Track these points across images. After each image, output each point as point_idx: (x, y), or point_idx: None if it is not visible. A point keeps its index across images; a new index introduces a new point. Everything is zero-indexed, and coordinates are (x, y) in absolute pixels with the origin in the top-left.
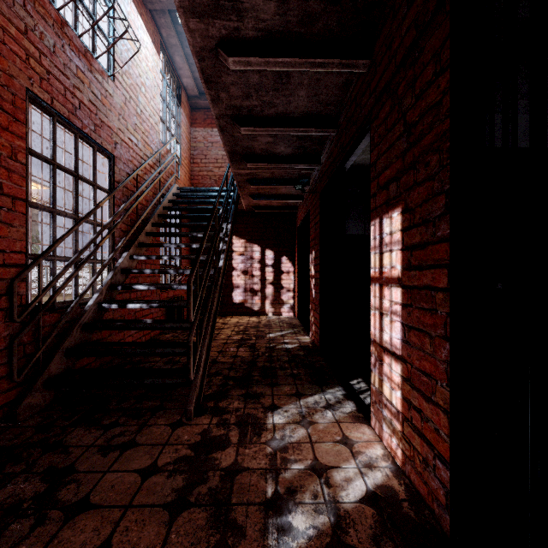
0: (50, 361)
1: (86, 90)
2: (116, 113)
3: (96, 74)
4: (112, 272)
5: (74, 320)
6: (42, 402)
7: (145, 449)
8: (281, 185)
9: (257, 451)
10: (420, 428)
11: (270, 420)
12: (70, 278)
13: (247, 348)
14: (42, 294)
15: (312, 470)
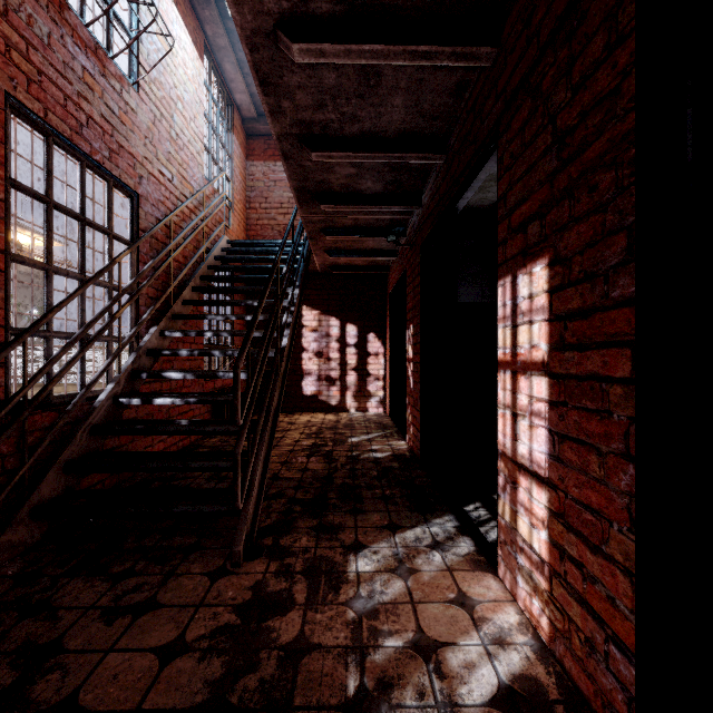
0: (40, 480)
1: (98, 101)
2: (142, 136)
3: (111, 79)
4: (134, 354)
5: (78, 421)
6: (28, 539)
7: (170, 612)
8: (367, 236)
9: (333, 617)
10: (581, 591)
11: (352, 567)
12: (72, 363)
13: (321, 458)
14: (28, 386)
15: (416, 649)
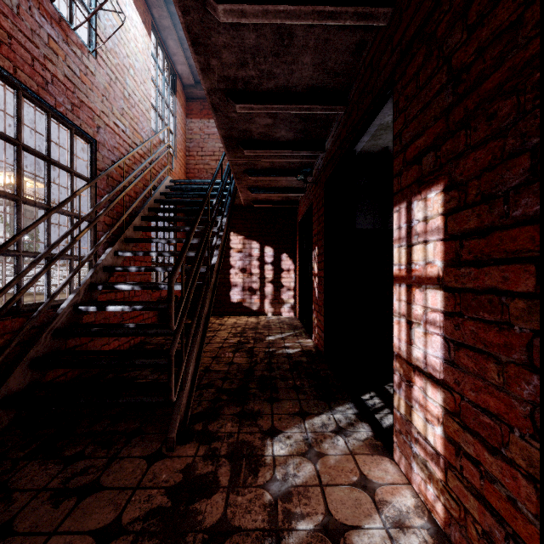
0: (8, 375)
1: (61, 63)
2: (99, 94)
3: (73, 47)
4: (92, 270)
5: (44, 325)
6: None
7: (110, 495)
8: (281, 176)
9: (252, 500)
10: (478, 487)
11: (269, 451)
12: (37, 277)
13: (245, 354)
14: None
15: (325, 532)
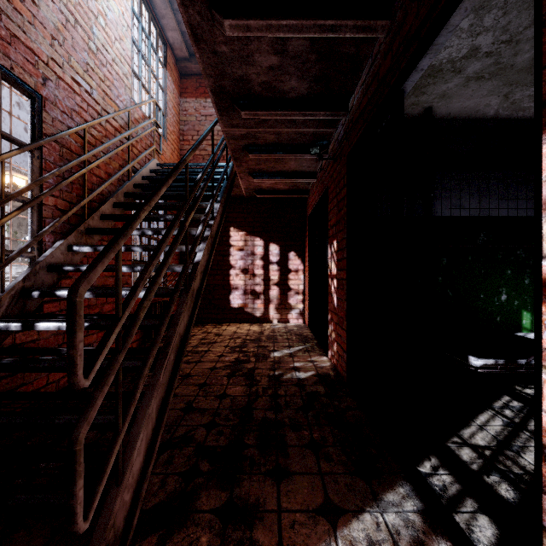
0: None
1: None
2: (47, 34)
3: None
4: (28, 270)
5: None
6: None
7: None
8: (289, 153)
9: None
10: None
11: None
12: None
13: (242, 379)
14: None
15: None
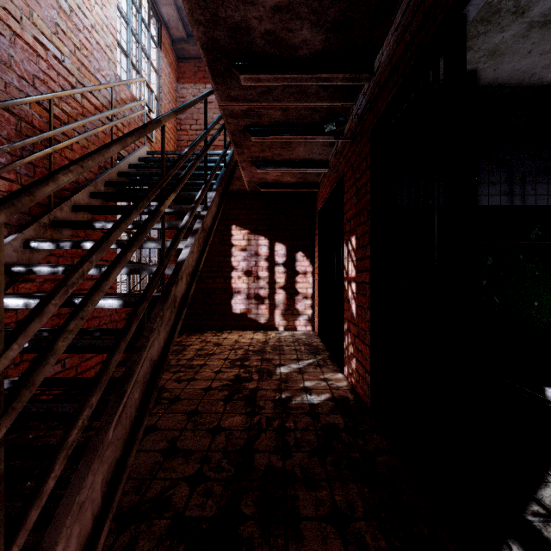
0: None
1: None
2: None
3: None
4: None
5: None
6: None
7: None
8: (298, 135)
9: None
10: None
11: None
12: None
13: (242, 405)
14: None
15: None
